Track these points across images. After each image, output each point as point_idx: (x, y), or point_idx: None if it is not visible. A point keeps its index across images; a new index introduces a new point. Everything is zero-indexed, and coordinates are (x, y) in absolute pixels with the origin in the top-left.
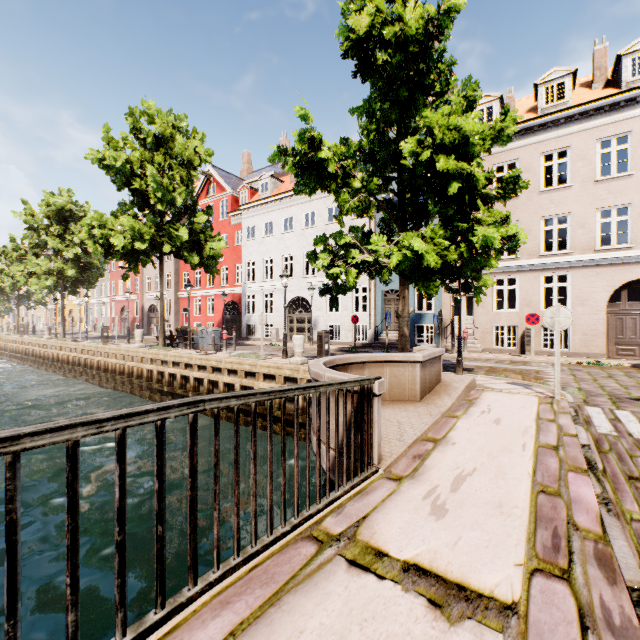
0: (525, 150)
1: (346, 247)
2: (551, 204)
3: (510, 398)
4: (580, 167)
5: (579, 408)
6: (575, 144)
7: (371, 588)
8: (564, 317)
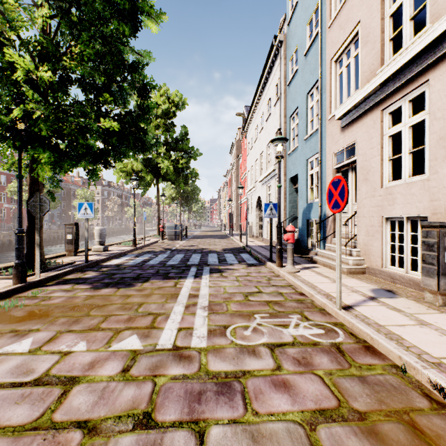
0: None
1: None
2: None
3: None
4: None
5: None
6: None
7: None
8: None
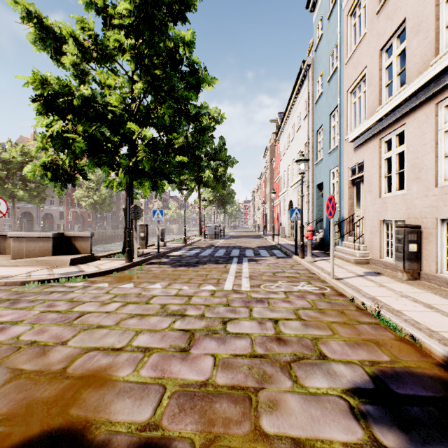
0: None
1: None
2: None
3: (12, 271)
4: None
5: None
6: None
7: None
8: None
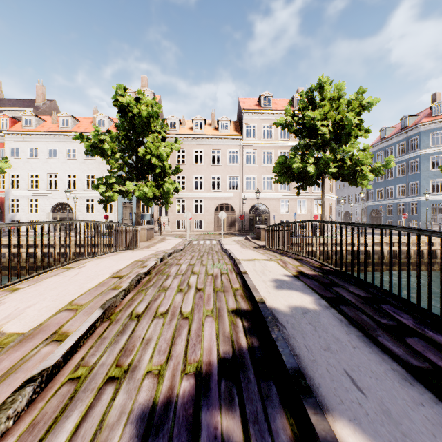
0: (188, 146)
1: (112, 183)
2: (197, 171)
3: (175, 240)
4: (206, 158)
5: (193, 241)
6: (205, 149)
7: (144, 250)
8: (190, 215)
